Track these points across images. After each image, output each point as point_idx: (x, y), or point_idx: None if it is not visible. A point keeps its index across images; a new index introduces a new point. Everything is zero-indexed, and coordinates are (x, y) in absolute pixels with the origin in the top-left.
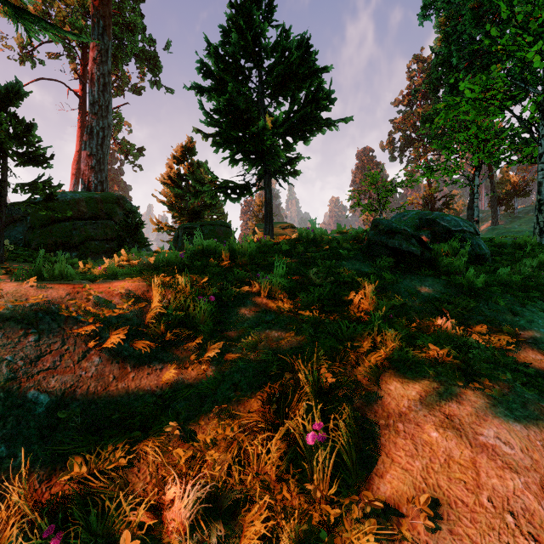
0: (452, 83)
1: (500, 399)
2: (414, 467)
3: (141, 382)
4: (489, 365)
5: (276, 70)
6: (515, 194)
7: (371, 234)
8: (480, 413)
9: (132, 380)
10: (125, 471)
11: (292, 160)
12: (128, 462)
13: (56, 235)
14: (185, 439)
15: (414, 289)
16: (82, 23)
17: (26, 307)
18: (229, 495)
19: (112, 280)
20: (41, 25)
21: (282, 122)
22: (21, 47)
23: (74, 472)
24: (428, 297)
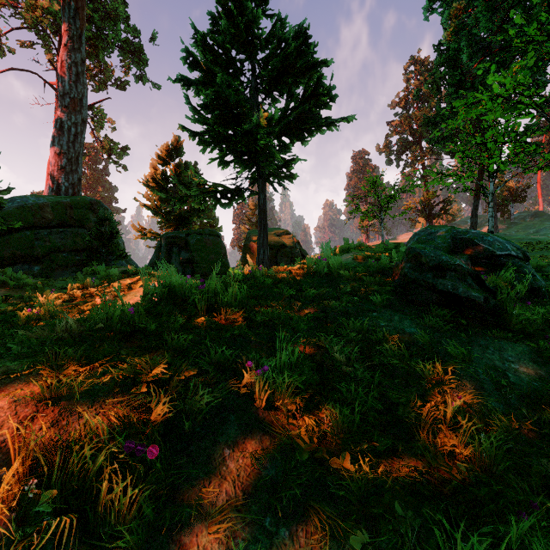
0: (457, 83)
1: None
2: None
3: None
4: None
5: (271, 63)
6: (511, 199)
7: (407, 267)
8: None
9: None
10: None
11: (288, 162)
12: None
13: (14, 246)
14: None
15: (495, 369)
16: (55, 7)
17: None
18: None
19: None
20: None
21: (278, 121)
22: None
23: None
24: (529, 391)
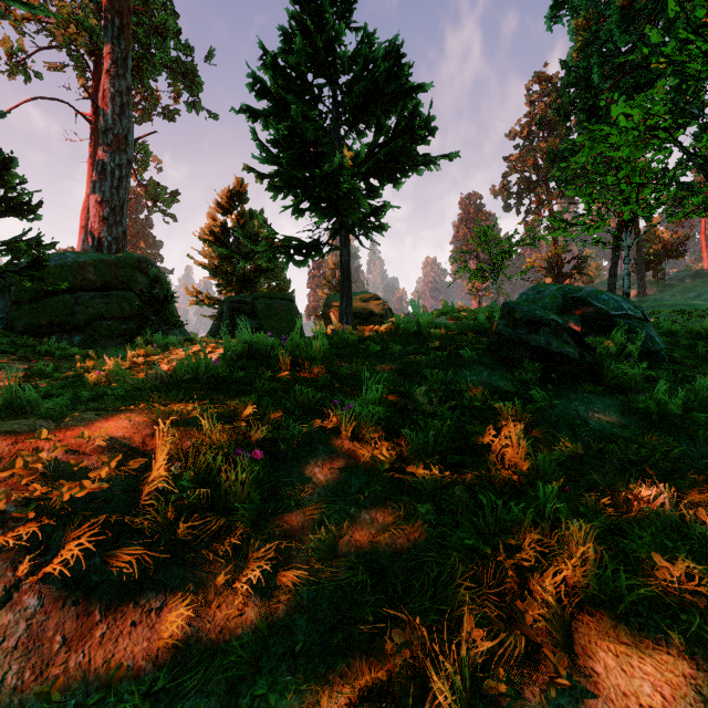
0: (590, 109)
1: None
2: None
3: (117, 646)
4: None
5: (356, 89)
6: (666, 255)
7: (501, 324)
8: None
9: (99, 643)
10: None
11: (378, 209)
12: None
13: (52, 312)
14: None
15: (577, 418)
16: (92, 22)
17: None
18: None
19: (95, 416)
20: None
21: (364, 159)
22: (10, 54)
23: None
24: (604, 433)
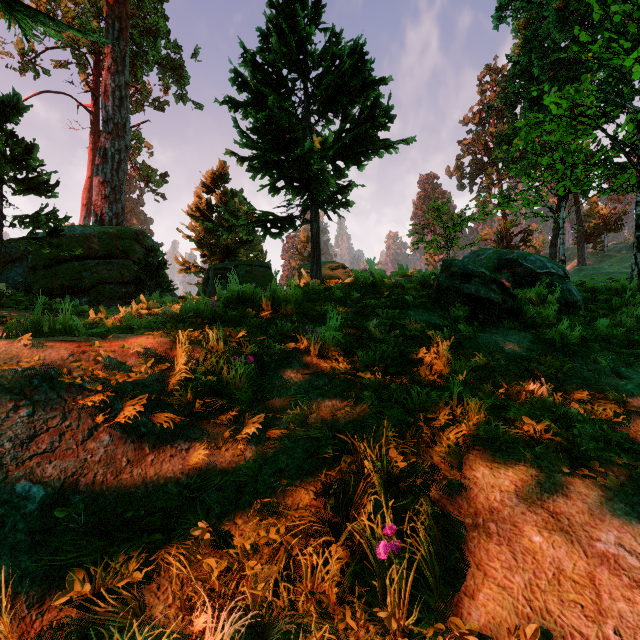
0: (532, 98)
1: (617, 491)
2: (514, 584)
3: (162, 466)
4: (598, 445)
5: (325, 82)
6: (605, 228)
7: (441, 277)
8: (595, 511)
9: (150, 464)
10: (140, 588)
11: (344, 188)
12: (145, 576)
13: (63, 277)
14: (218, 544)
15: (496, 345)
16: (94, 25)
17: (18, 372)
18: (275, 625)
19: (127, 336)
20: (38, 20)
21: (332, 144)
22: (22, 53)
23: (74, 592)
24: (514, 355)
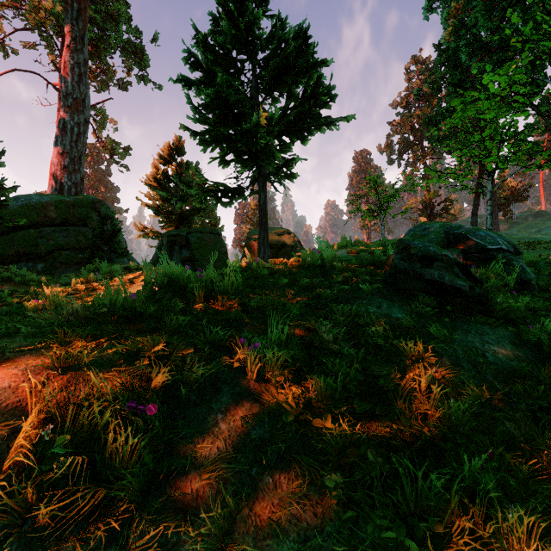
0: (457, 83)
1: None
2: None
3: None
4: None
5: (271, 63)
6: (513, 199)
7: (397, 259)
8: None
9: None
10: None
11: (289, 161)
12: None
13: (18, 244)
14: None
15: (475, 350)
16: (58, 9)
17: None
18: None
19: None
20: None
21: (278, 120)
22: None
23: None
24: (504, 368)
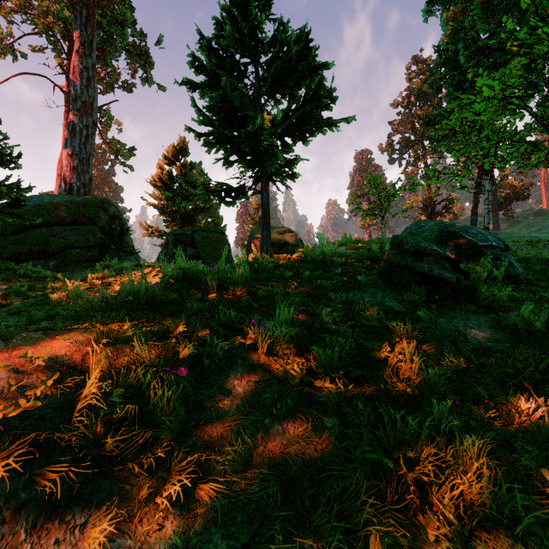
0: (457, 83)
1: None
2: None
3: None
4: None
5: (274, 66)
6: (514, 198)
7: (391, 254)
8: None
9: None
10: None
11: (291, 162)
12: None
13: (31, 242)
14: None
15: (457, 333)
16: (66, 14)
17: None
18: None
19: (42, 335)
20: None
21: (280, 122)
22: (0, 38)
23: None
24: (481, 347)
